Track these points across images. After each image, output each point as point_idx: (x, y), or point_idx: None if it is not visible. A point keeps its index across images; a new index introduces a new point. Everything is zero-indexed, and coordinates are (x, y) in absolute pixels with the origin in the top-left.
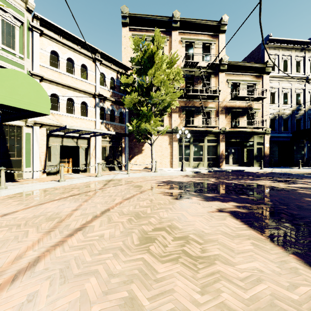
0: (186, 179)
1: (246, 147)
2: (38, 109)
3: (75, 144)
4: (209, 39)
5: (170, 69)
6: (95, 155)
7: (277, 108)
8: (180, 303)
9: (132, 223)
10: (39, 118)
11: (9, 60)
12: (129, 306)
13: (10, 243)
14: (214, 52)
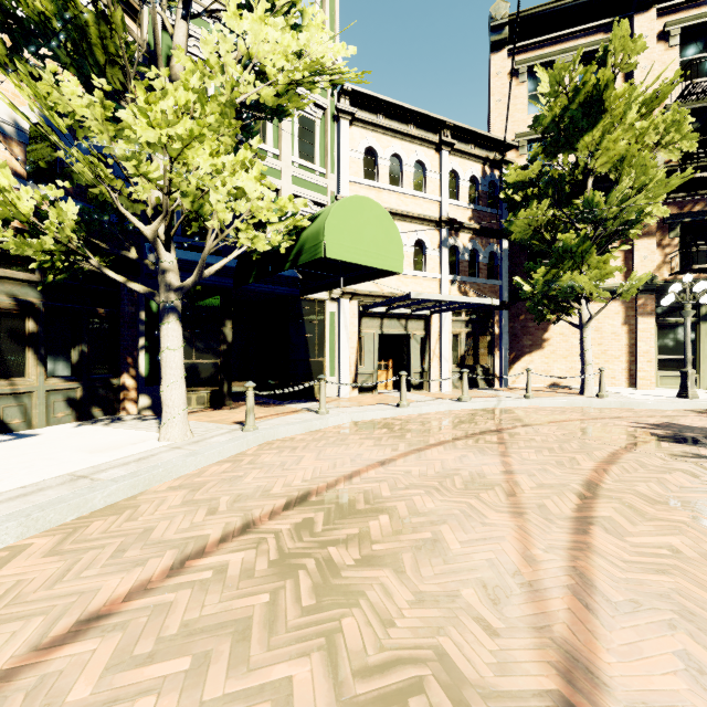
0: None
1: None
2: (387, 265)
3: (403, 331)
4: None
5: (644, 120)
6: (438, 354)
7: None
8: None
9: None
10: None
11: (309, 182)
12: None
13: (470, 524)
14: None
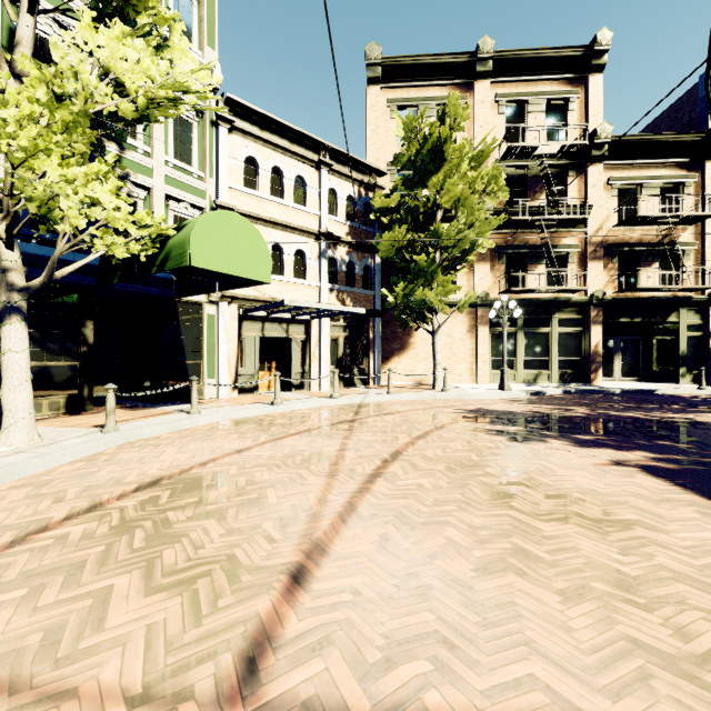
0: (519, 407)
1: (657, 337)
2: (256, 275)
3: (284, 334)
4: (563, 88)
5: (475, 170)
6: (318, 356)
7: None
8: (593, 560)
9: (457, 473)
10: None
11: (185, 184)
12: (521, 556)
13: (292, 485)
14: (574, 117)
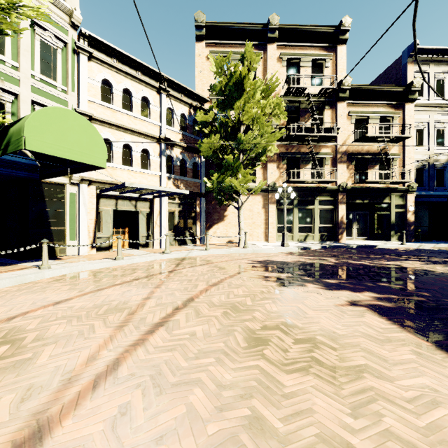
0: (292, 258)
1: (378, 212)
2: (92, 161)
3: (133, 208)
4: (322, 53)
5: (266, 100)
6: (159, 224)
7: (426, 153)
8: (326, 427)
9: (230, 318)
10: (87, 172)
11: (50, 94)
12: (255, 427)
13: (76, 340)
14: (329, 72)
